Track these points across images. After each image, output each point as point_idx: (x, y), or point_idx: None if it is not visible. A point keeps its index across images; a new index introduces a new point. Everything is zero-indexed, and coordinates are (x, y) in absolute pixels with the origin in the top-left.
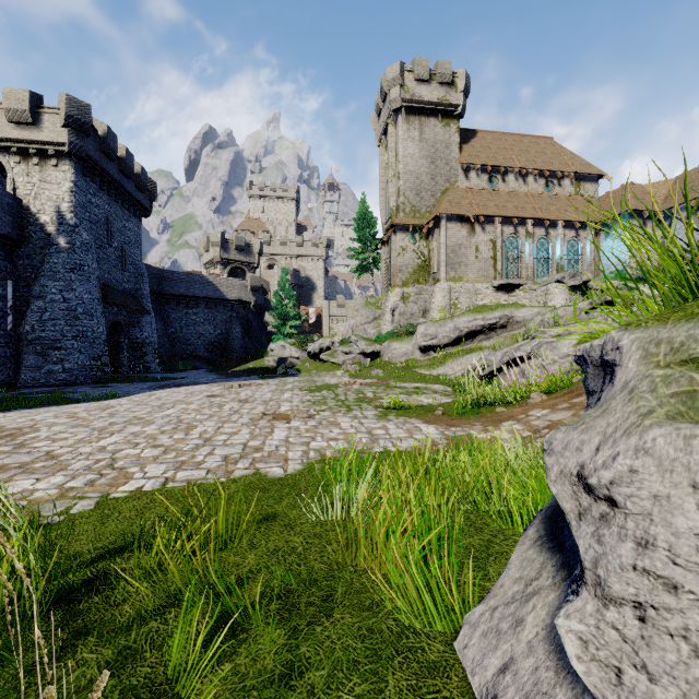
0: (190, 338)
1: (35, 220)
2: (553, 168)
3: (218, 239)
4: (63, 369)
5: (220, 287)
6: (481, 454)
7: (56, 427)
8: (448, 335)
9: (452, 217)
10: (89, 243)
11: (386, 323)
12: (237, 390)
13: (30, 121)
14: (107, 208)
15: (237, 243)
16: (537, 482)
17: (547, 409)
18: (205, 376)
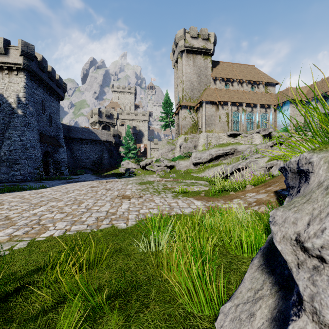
0: (83, 158)
1: (6, 101)
2: (255, 80)
3: (97, 111)
4: (20, 174)
5: (97, 134)
6: (224, 216)
7: (12, 203)
8: (206, 157)
9: (208, 102)
10: (33, 112)
11: (177, 152)
12: (105, 184)
13: (3, 53)
14: (42, 95)
15: (106, 113)
16: (254, 231)
17: (254, 192)
18: (90, 177)
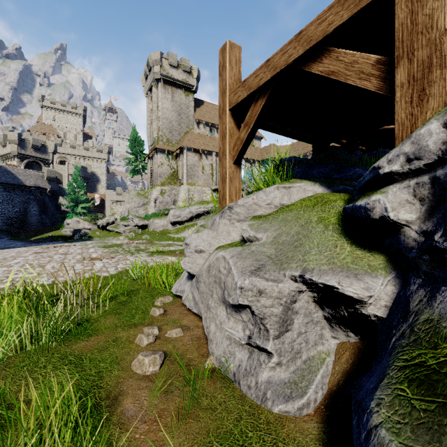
0: None
1: None
2: None
3: (16, 138)
4: None
5: (18, 176)
6: None
7: None
8: (186, 216)
9: (190, 149)
10: None
11: (151, 207)
12: (54, 249)
13: None
14: None
15: (34, 143)
16: None
17: None
18: (13, 243)
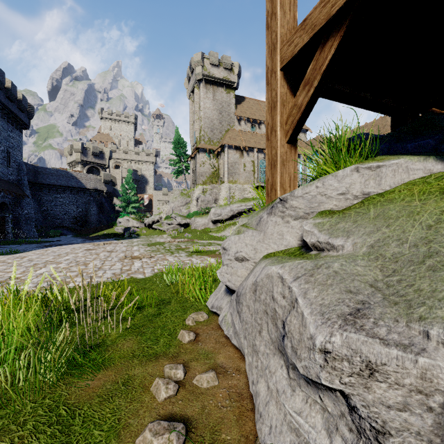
0: (58, 214)
1: None
2: None
3: (80, 147)
4: None
5: (81, 180)
6: None
7: None
8: (227, 214)
9: (231, 146)
10: None
11: (193, 206)
12: (103, 246)
13: None
14: None
15: (93, 150)
16: None
17: None
18: (74, 239)
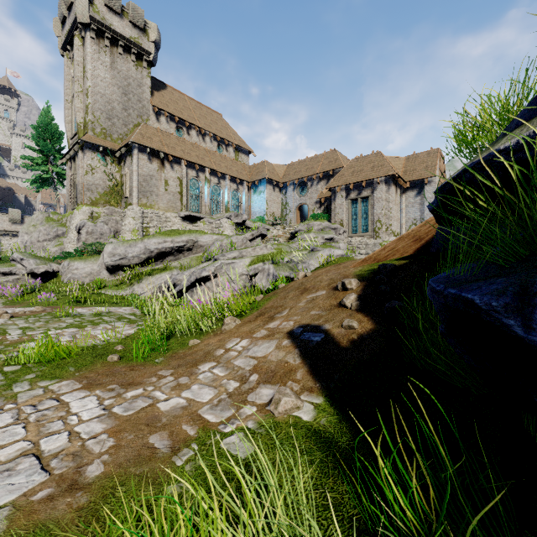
0: None
1: None
2: (223, 136)
3: None
4: None
5: None
6: None
7: None
8: (138, 255)
9: (144, 150)
10: None
11: (70, 241)
12: None
13: None
14: None
15: None
16: None
17: (246, 338)
18: None
